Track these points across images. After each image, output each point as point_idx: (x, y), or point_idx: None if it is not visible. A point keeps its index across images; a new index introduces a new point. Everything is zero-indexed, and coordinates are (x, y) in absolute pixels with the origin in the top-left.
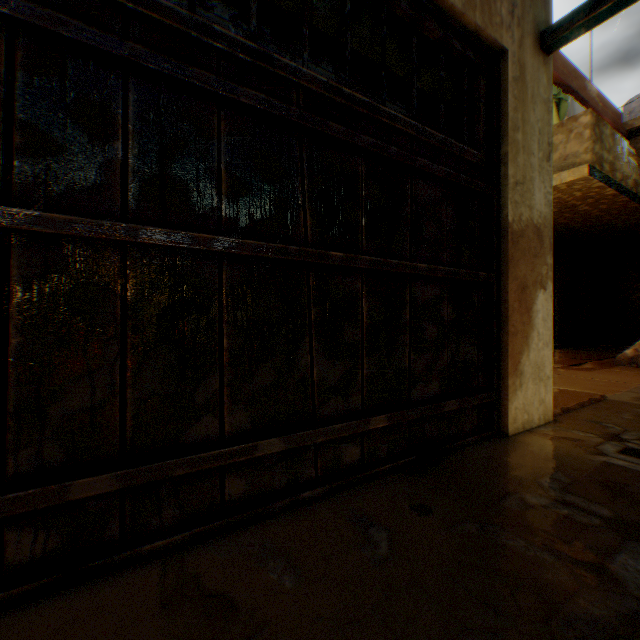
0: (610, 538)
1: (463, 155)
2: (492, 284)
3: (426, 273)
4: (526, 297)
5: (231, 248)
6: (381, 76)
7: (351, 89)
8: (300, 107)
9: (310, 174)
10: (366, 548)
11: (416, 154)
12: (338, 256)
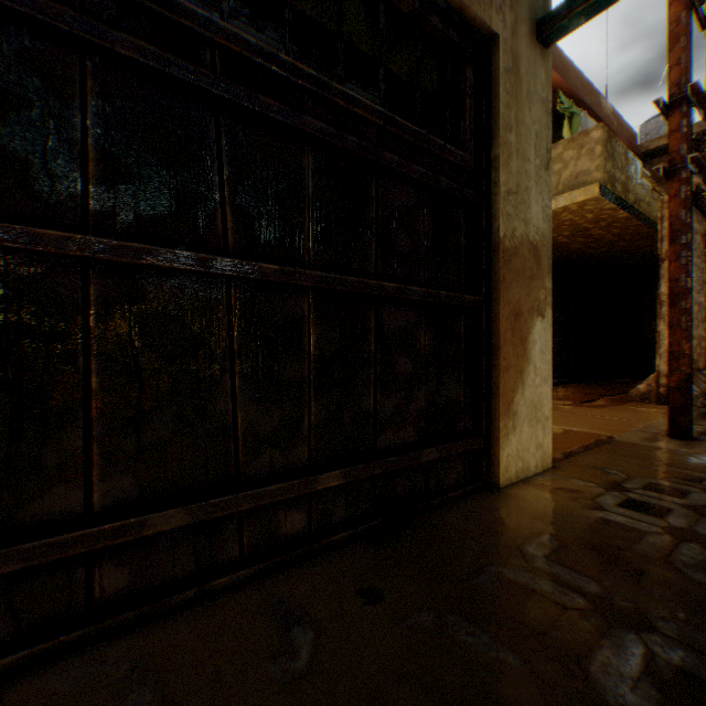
0: (594, 625)
1: (445, 155)
2: (481, 310)
3: (396, 294)
4: (521, 325)
5: (102, 252)
6: (336, 47)
7: (307, 66)
8: (217, 72)
9: (232, 161)
10: (278, 660)
11: (384, 149)
12: (272, 269)
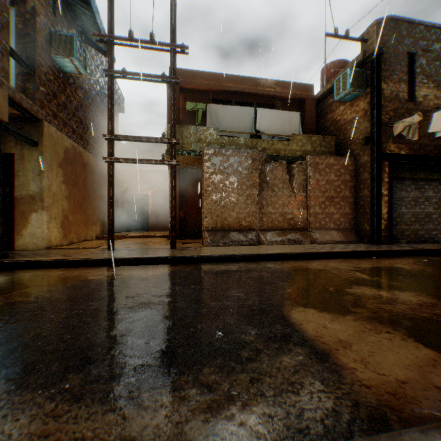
0: None
1: None
2: (14, 212)
3: None
4: (26, 215)
5: None
6: None
7: None
8: None
9: None
10: None
11: None
12: None
